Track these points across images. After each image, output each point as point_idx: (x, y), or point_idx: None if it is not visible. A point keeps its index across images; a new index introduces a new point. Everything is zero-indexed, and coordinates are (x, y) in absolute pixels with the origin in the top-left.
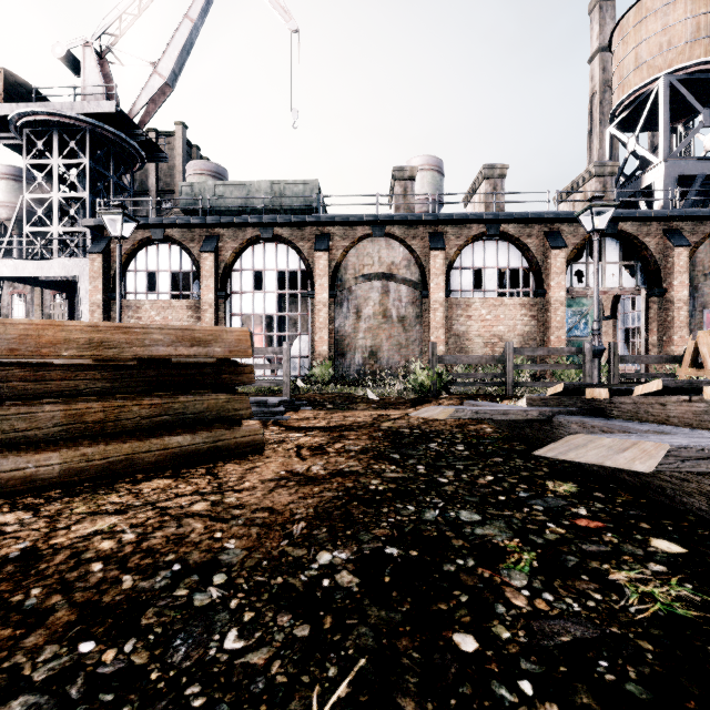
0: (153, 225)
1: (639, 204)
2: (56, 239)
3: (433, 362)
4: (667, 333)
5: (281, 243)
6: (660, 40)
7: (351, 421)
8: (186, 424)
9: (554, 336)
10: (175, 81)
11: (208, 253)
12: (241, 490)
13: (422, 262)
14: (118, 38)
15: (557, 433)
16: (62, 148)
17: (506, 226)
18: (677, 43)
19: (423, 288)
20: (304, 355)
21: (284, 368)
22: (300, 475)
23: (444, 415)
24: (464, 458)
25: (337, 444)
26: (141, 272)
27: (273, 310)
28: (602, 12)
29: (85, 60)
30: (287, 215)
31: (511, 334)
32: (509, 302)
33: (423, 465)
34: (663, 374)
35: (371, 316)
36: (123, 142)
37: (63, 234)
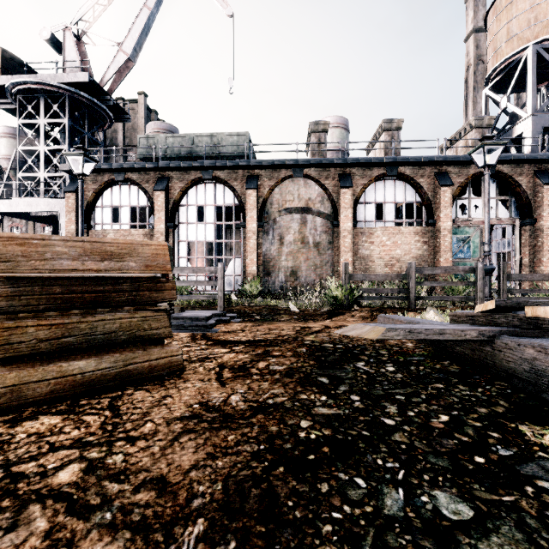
0: (116, 169)
1: (510, 151)
2: (42, 182)
3: (345, 279)
4: (537, 255)
5: (219, 183)
6: (528, 16)
7: (275, 334)
8: (95, 345)
9: (442, 258)
10: (136, 57)
11: (159, 191)
12: (136, 439)
13: (333, 198)
14: (91, 24)
15: (502, 355)
16: (48, 111)
17: (402, 168)
18: (542, 19)
19: (334, 220)
20: (237, 274)
21: (219, 285)
22: (215, 410)
23: (374, 334)
24: (400, 384)
25: (261, 362)
26: (107, 207)
27: (212, 237)
28: (476, 1)
29: (66, 41)
30: (224, 160)
31: (407, 257)
32: (405, 230)
33: (357, 394)
34: (546, 290)
35: (291, 242)
36: (95, 106)
37: (48, 178)
